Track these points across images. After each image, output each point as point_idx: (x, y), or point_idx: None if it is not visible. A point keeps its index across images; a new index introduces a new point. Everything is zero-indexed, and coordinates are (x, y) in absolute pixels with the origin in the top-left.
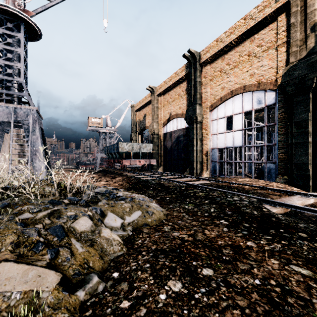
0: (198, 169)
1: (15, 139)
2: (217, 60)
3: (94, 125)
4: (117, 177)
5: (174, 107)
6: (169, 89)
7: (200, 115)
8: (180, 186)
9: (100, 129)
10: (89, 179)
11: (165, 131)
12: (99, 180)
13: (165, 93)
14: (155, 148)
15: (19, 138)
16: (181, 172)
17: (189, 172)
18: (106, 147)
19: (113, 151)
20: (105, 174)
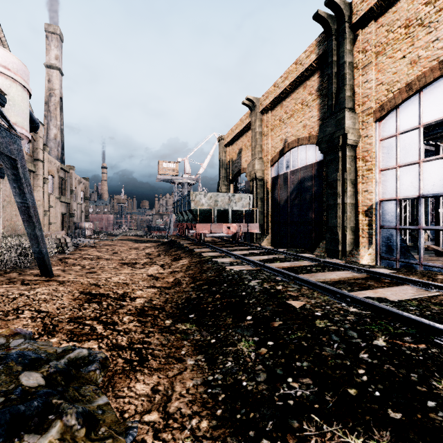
0: (347, 244)
1: (56, 194)
2: (396, 4)
3: (167, 172)
4: (182, 258)
5: (293, 127)
6: (282, 97)
7: (353, 130)
8: (355, 325)
9: (174, 177)
10: (142, 256)
11: (275, 173)
12: (152, 262)
13: (275, 106)
14: (257, 204)
15: (63, 193)
16: (306, 246)
17: (326, 248)
18: (175, 202)
19: (184, 208)
20: (168, 248)
